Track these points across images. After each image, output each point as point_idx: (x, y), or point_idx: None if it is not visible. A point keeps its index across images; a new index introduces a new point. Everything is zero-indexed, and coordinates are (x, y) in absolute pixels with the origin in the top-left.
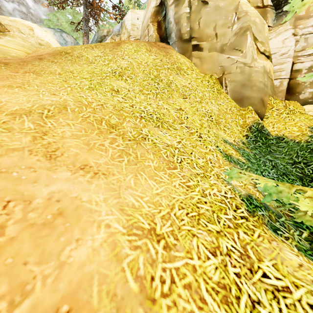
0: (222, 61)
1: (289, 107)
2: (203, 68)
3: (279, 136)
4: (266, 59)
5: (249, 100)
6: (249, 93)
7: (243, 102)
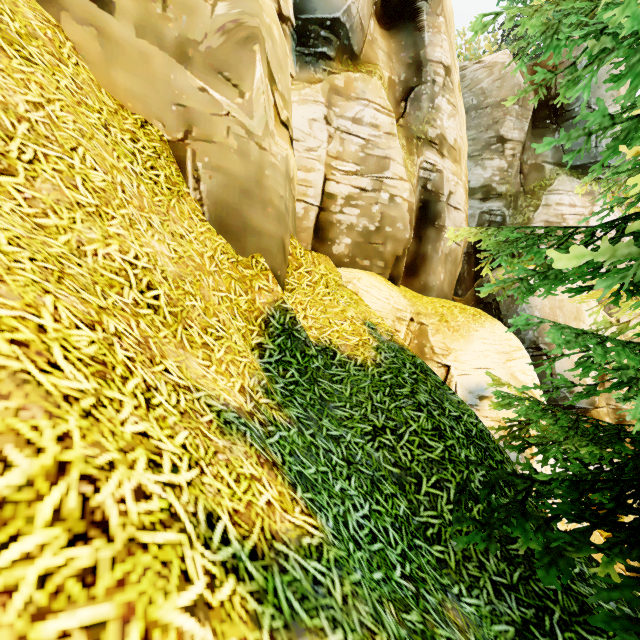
0: (185, 93)
1: (320, 267)
2: (113, 80)
3: (325, 344)
4: (290, 146)
5: (259, 238)
6: (259, 220)
7: (245, 243)
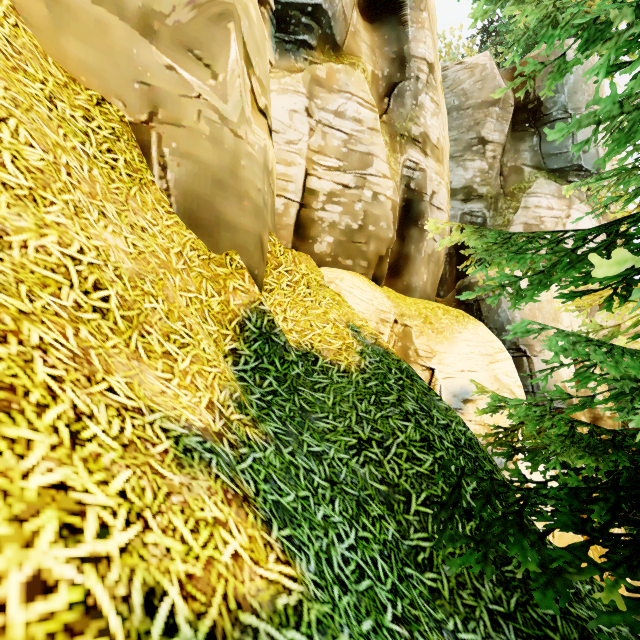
0: (149, 70)
1: (301, 266)
2: (63, 49)
3: (306, 348)
4: (268, 137)
5: (234, 234)
6: (234, 214)
7: (219, 239)
